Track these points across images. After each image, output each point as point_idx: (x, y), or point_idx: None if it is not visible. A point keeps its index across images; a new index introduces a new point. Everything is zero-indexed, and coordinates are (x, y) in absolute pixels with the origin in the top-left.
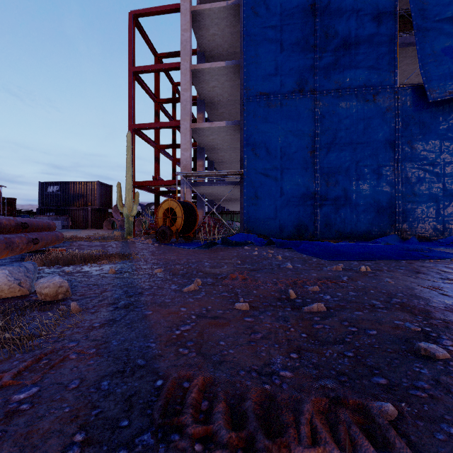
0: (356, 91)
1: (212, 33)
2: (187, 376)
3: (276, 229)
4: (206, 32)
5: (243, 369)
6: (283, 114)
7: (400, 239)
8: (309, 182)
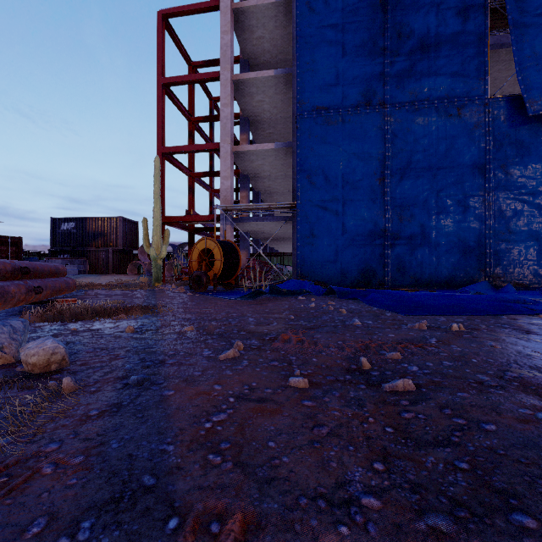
0: (436, 104)
1: (258, 36)
2: (217, 510)
3: (337, 275)
4: (251, 35)
5: (304, 494)
6: (345, 133)
7: (493, 287)
8: (378, 217)
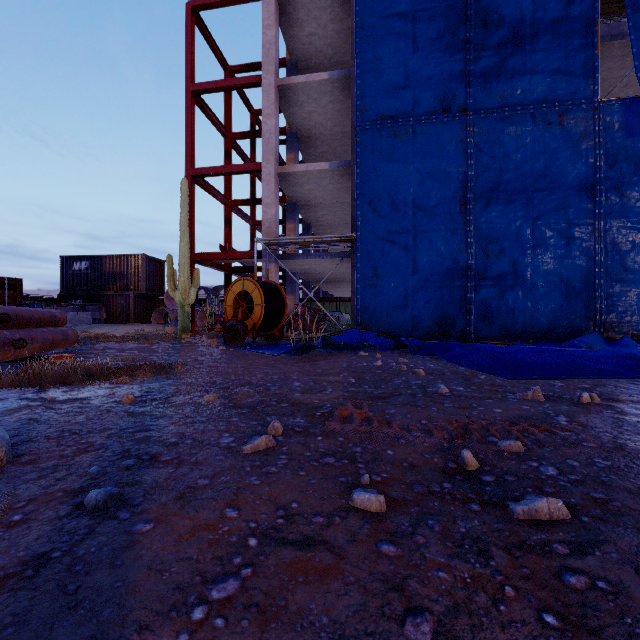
0: (532, 109)
1: (309, 32)
2: None
3: (406, 324)
4: (299, 31)
5: None
6: (417, 147)
7: (605, 340)
8: (458, 252)
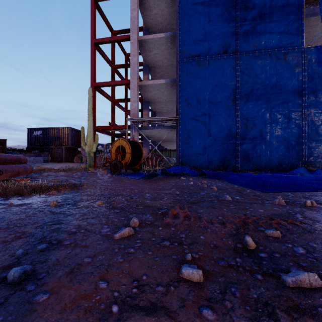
0: (270, 52)
1: (154, 13)
2: None
3: (205, 163)
4: (150, 12)
5: None
6: (210, 71)
7: (308, 171)
8: (231, 125)
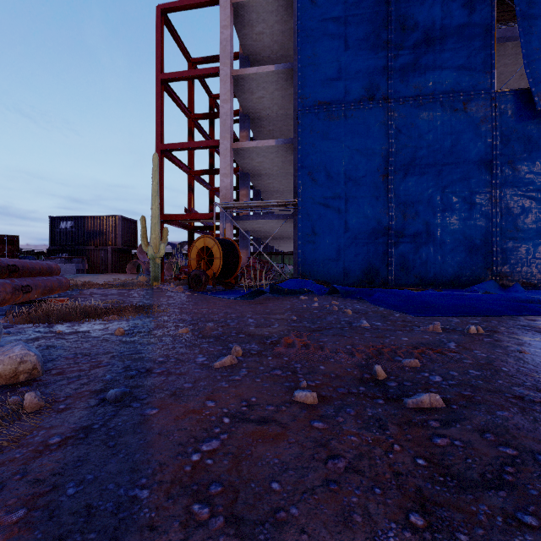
0: (441, 98)
1: (259, 31)
2: None
3: (339, 274)
4: (251, 31)
5: None
6: (348, 128)
7: (500, 286)
8: (381, 215)
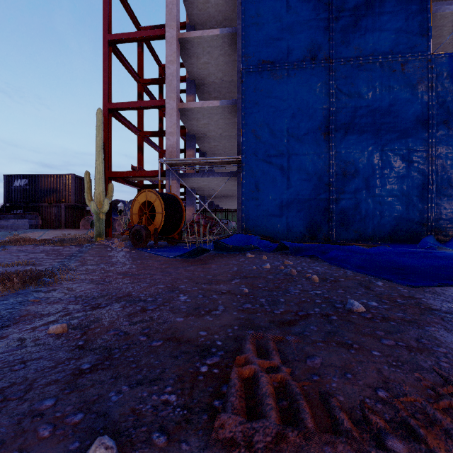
0: (380, 59)
1: (204, 0)
2: None
3: (282, 229)
4: None
5: None
6: (290, 87)
7: (438, 241)
8: (322, 171)
